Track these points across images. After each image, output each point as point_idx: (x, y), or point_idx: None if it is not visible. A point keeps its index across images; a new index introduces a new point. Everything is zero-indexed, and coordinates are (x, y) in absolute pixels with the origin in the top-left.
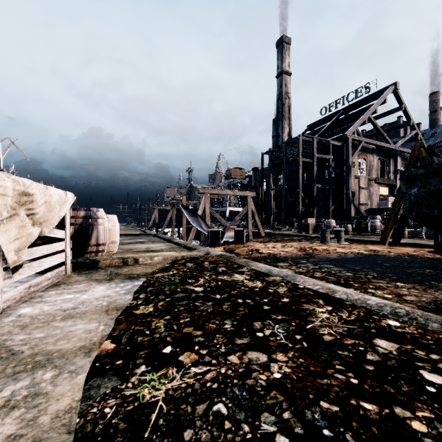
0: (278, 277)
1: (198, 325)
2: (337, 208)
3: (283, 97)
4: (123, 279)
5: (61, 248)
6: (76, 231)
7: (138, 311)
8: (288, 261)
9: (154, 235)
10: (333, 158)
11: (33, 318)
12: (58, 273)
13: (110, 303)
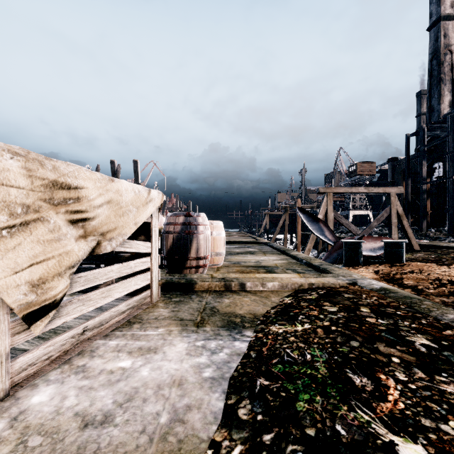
0: None
1: None
2: None
3: (440, 54)
4: (219, 326)
5: (145, 267)
6: (174, 240)
7: None
8: None
9: (265, 244)
10: None
11: (20, 442)
12: (139, 301)
13: (173, 421)
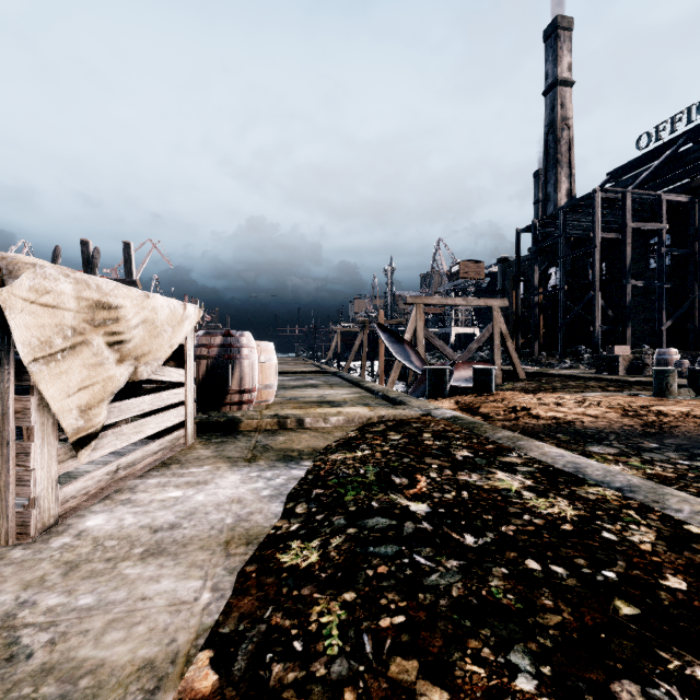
0: (610, 491)
1: (431, 656)
2: (677, 325)
3: (557, 128)
4: (274, 460)
5: (178, 400)
6: (209, 368)
7: (287, 555)
8: (610, 441)
9: (333, 374)
10: (667, 228)
11: (97, 545)
12: (172, 442)
13: (238, 521)
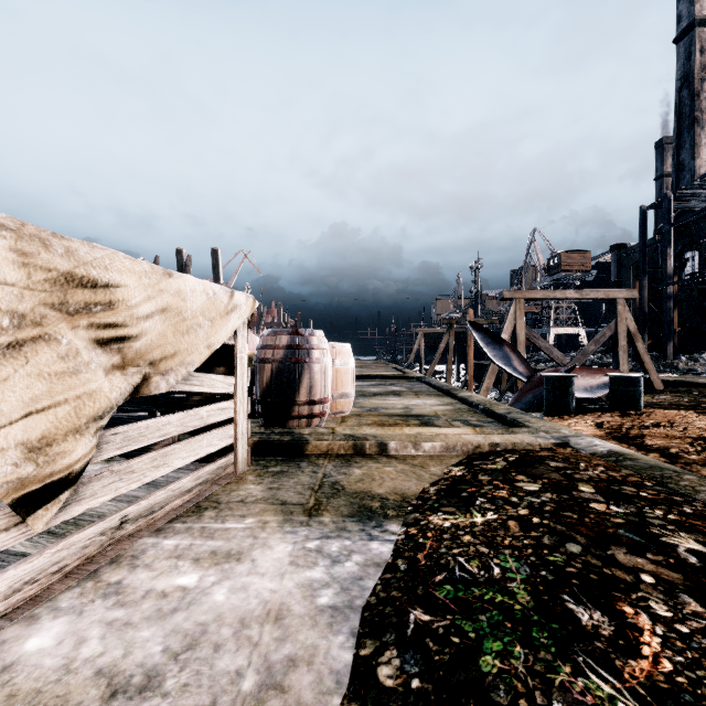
0: None
1: None
2: None
3: (695, 79)
4: (344, 515)
5: (225, 416)
6: (274, 373)
7: None
8: None
9: (418, 380)
10: None
11: None
12: (215, 473)
13: (264, 688)
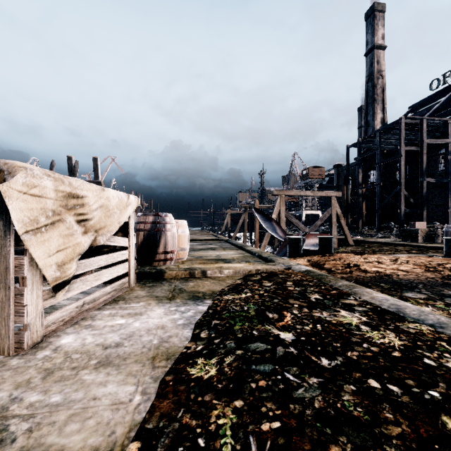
0: (424, 326)
1: None
2: None
3: (374, 77)
4: (186, 299)
5: (124, 258)
6: (145, 237)
7: (194, 369)
8: (420, 289)
9: (225, 241)
10: None
11: (66, 357)
12: (120, 286)
13: (161, 342)
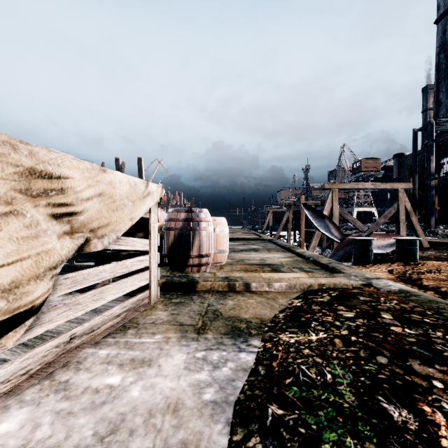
0: None
1: None
2: None
3: None
4: (222, 333)
5: (143, 266)
6: (175, 237)
7: None
8: None
9: (269, 241)
10: None
11: None
12: (136, 303)
13: None
